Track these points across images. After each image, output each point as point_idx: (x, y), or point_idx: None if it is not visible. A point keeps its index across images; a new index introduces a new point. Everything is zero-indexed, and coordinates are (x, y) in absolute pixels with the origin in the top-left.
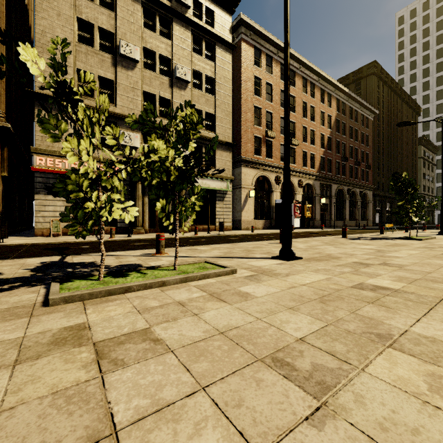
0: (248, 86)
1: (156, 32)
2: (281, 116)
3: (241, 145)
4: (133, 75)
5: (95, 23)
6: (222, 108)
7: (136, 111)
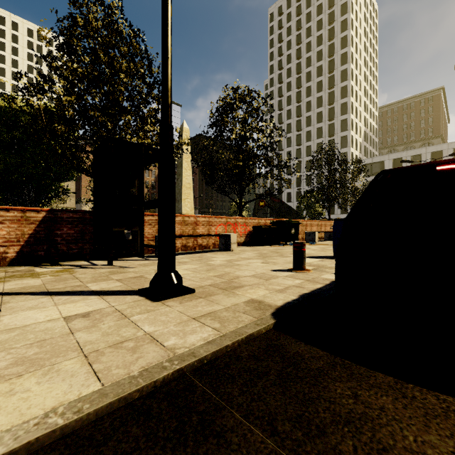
0: (87, 165)
1: None
2: None
3: (82, 192)
4: None
5: None
6: None
7: None
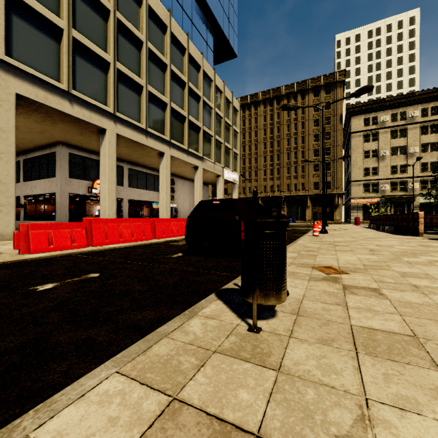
0: None
1: (397, 138)
2: None
3: None
4: (386, 161)
5: (370, 149)
6: None
7: (387, 175)
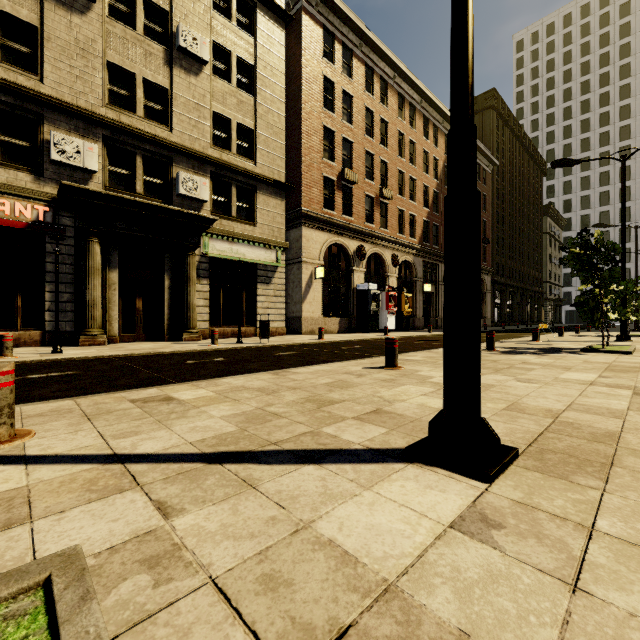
0: (314, 92)
1: None
2: (366, 150)
3: (301, 190)
4: (83, 25)
5: None
6: (268, 121)
7: (90, 99)
